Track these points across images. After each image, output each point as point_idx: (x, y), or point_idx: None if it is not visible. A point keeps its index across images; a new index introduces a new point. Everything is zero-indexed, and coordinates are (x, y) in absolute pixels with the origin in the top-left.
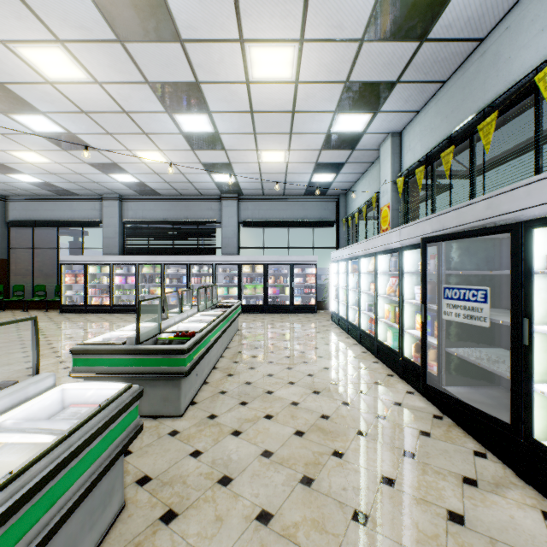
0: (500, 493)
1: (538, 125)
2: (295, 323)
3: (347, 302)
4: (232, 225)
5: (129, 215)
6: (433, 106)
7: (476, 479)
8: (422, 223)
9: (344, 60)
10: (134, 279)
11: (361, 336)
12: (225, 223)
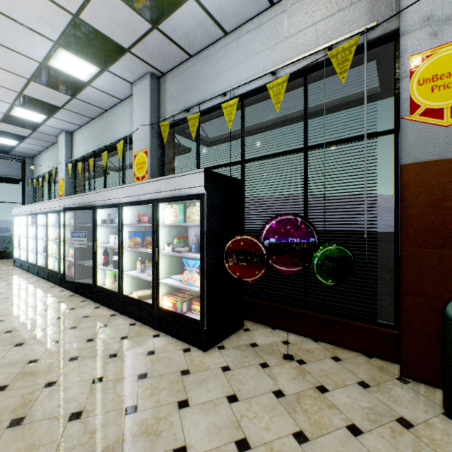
0: (83, 308)
1: (124, 162)
2: None
3: (28, 247)
4: None
5: None
6: (89, 128)
7: (76, 307)
8: (68, 199)
9: (17, 82)
10: None
11: (39, 270)
12: None
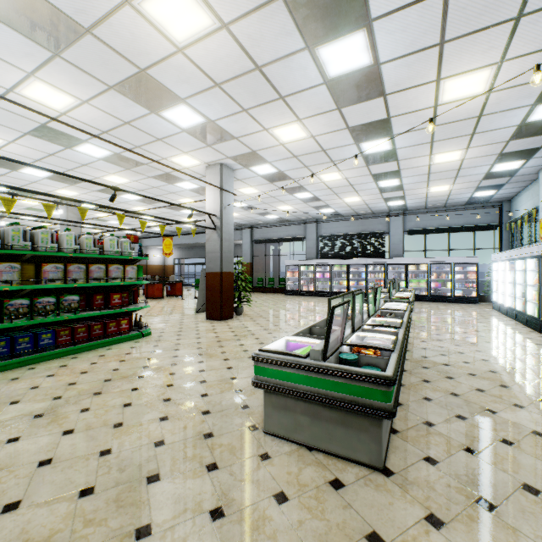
0: None
1: None
2: (457, 308)
3: (505, 292)
4: (398, 234)
5: (322, 232)
6: None
7: None
8: None
9: (497, 148)
10: (328, 274)
11: (516, 314)
12: (392, 233)
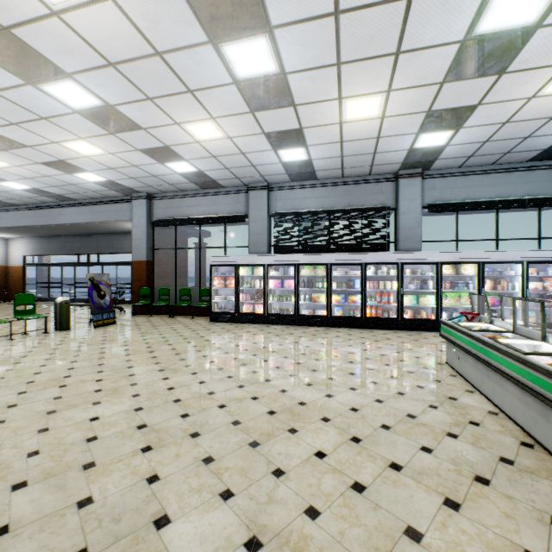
0: None
1: None
2: None
3: None
4: (414, 210)
5: (277, 207)
6: None
7: None
8: None
9: None
10: (291, 282)
11: None
12: (403, 209)
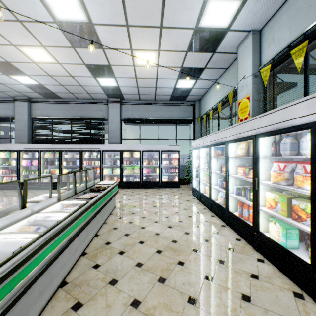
0: None
1: None
2: (164, 198)
3: (210, 183)
4: (116, 121)
5: (37, 113)
6: None
7: None
8: None
9: None
10: (38, 162)
11: (230, 218)
12: (111, 120)
